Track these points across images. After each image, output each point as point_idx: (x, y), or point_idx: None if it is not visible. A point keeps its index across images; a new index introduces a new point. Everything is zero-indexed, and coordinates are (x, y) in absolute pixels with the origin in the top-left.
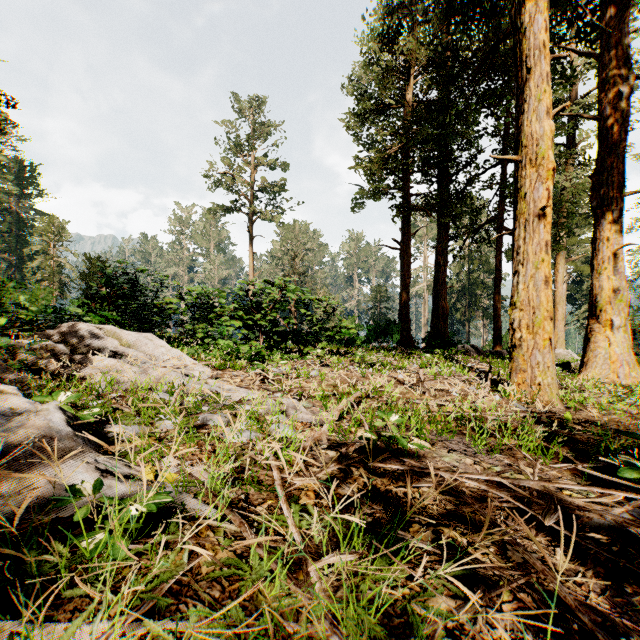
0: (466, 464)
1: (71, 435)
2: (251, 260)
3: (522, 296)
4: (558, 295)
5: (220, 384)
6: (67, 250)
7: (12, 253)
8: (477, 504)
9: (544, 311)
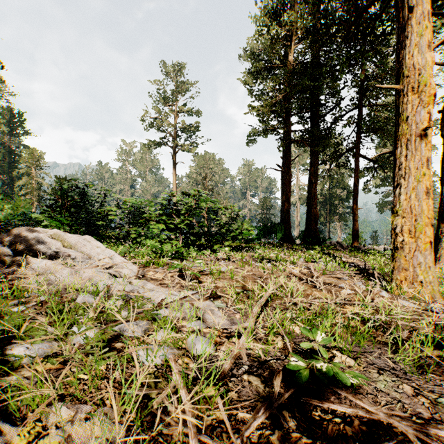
0: (408, 395)
1: None
2: (174, 180)
3: (404, 205)
4: None
5: (143, 283)
6: (44, 173)
7: (5, 175)
8: None
9: (425, 218)
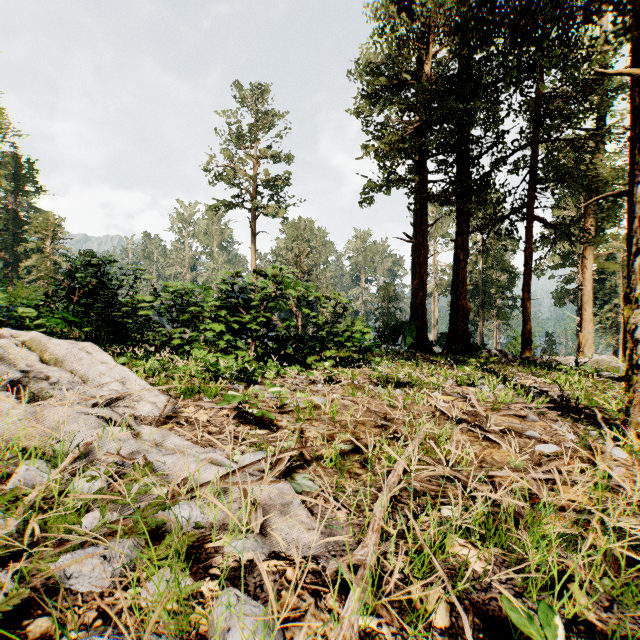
0: None
1: None
2: (253, 258)
3: None
4: (586, 294)
5: (162, 436)
6: (63, 248)
7: (8, 251)
8: None
9: None
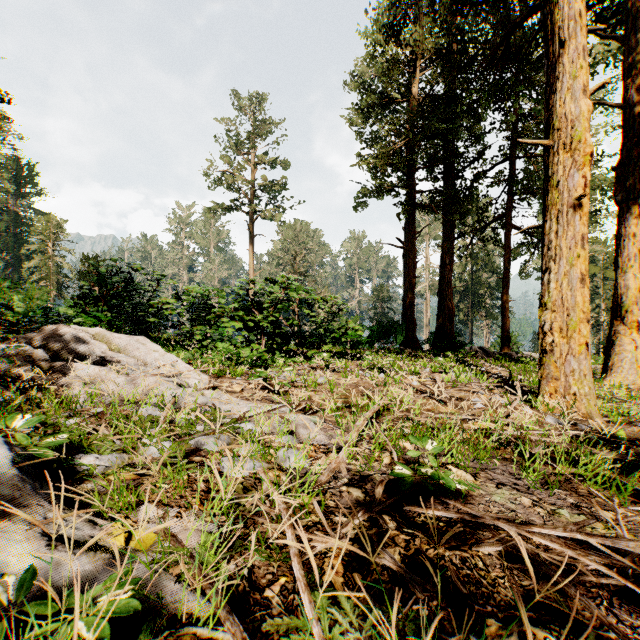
0: (524, 506)
1: (16, 480)
2: (251, 259)
3: (554, 296)
4: None
5: (218, 395)
6: (65, 249)
7: (10, 252)
8: (572, 586)
9: (580, 312)
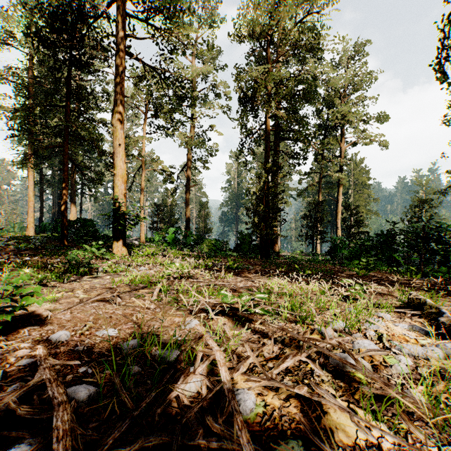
0: None
1: None
2: None
3: (29, 219)
4: None
5: None
6: None
7: None
8: None
9: (32, 222)
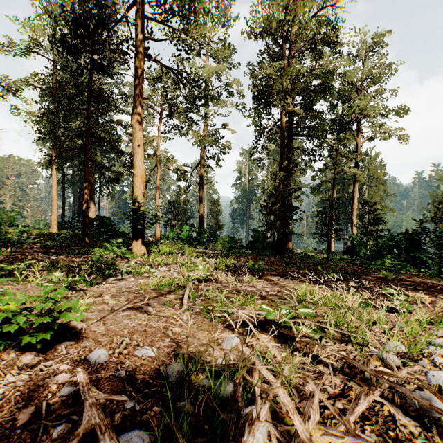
0: None
1: None
2: None
3: (52, 217)
4: None
5: None
6: None
7: None
8: None
9: (55, 219)
